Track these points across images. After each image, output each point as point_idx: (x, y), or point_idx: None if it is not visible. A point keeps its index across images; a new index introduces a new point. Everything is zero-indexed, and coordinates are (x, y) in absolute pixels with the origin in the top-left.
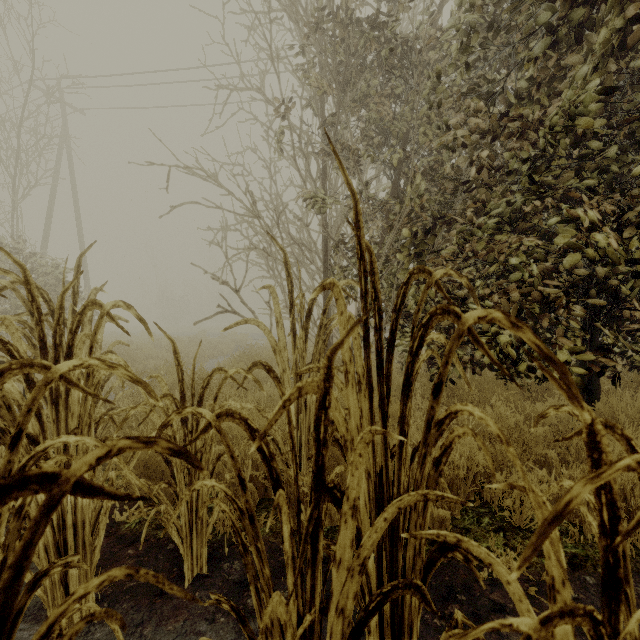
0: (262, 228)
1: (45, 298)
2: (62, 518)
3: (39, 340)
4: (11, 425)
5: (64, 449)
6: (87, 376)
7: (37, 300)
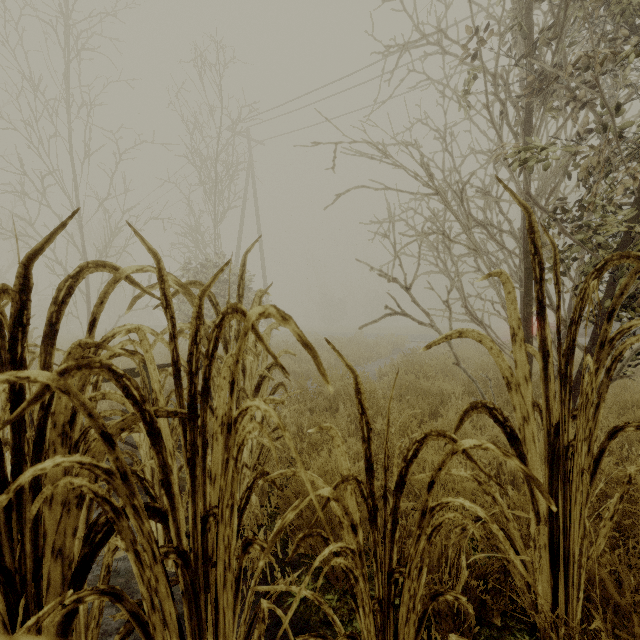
0: (444, 204)
1: (213, 303)
2: (200, 639)
3: (174, 365)
4: (129, 502)
5: (203, 532)
6: (228, 429)
7: (171, 306)
